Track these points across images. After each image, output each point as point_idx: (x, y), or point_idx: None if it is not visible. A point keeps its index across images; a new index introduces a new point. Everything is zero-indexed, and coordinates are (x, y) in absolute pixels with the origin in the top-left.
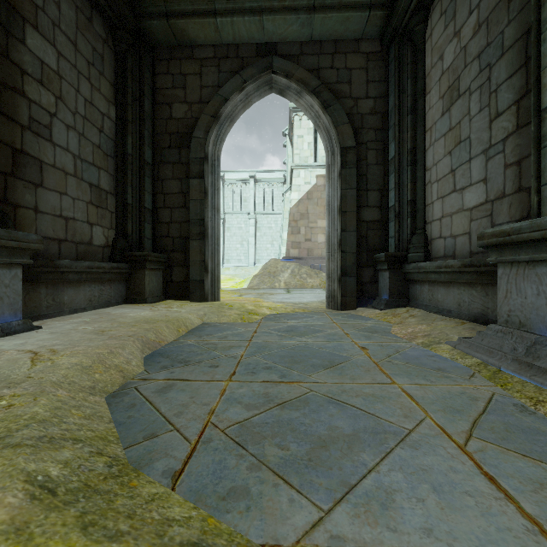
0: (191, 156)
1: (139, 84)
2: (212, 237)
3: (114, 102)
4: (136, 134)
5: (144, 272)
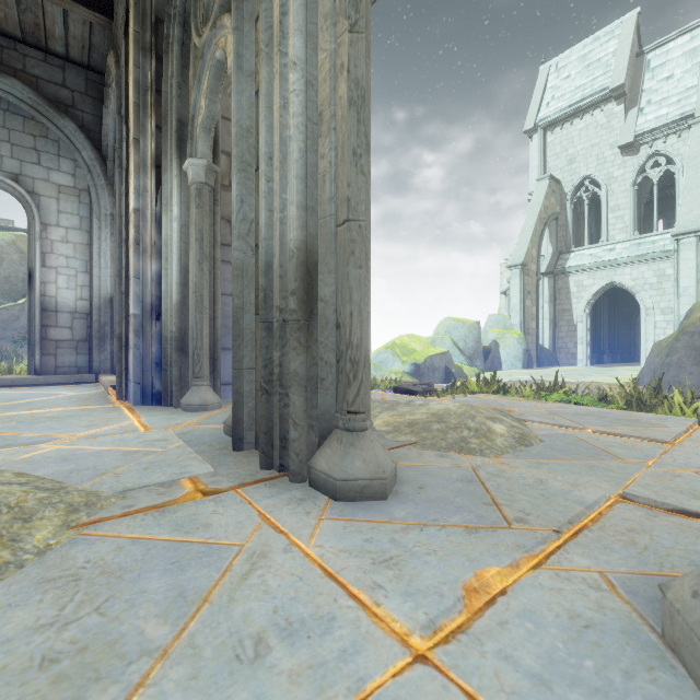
0: (631, 324)
1: (614, 307)
2: (638, 345)
3: (608, 313)
4: (613, 320)
5: (617, 355)
